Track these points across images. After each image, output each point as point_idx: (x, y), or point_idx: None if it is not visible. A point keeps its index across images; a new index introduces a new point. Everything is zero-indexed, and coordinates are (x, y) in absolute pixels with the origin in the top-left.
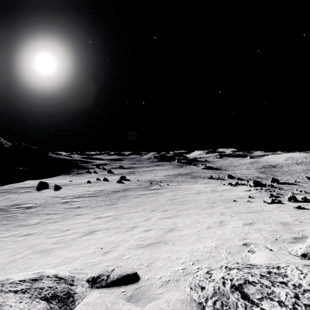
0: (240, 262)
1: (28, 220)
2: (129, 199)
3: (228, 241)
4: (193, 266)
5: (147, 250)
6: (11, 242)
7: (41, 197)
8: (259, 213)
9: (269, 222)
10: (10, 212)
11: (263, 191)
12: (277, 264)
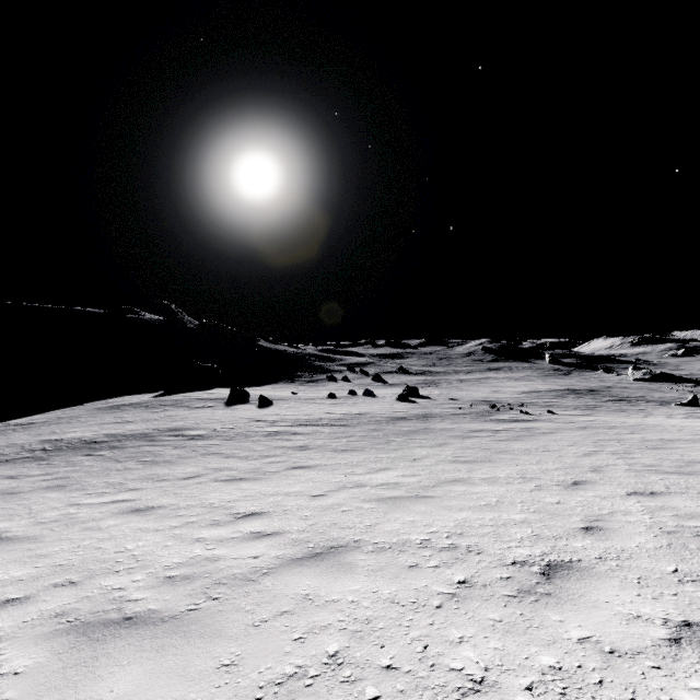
0: None
1: (177, 466)
2: (442, 440)
3: None
4: None
5: None
6: (80, 529)
7: (229, 418)
8: None
9: None
10: (156, 444)
11: None
12: None
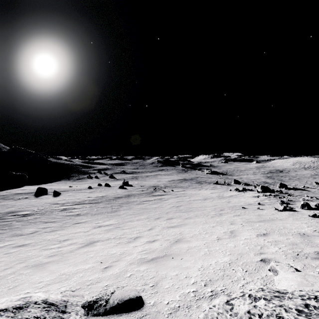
0: (265, 288)
1: (24, 229)
2: (131, 206)
3: (243, 256)
4: (206, 287)
5: (152, 266)
6: (3, 254)
7: (39, 204)
8: (272, 222)
9: (284, 232)
10: (5, 220)
11: (272, 197)
12: (311, 291)
